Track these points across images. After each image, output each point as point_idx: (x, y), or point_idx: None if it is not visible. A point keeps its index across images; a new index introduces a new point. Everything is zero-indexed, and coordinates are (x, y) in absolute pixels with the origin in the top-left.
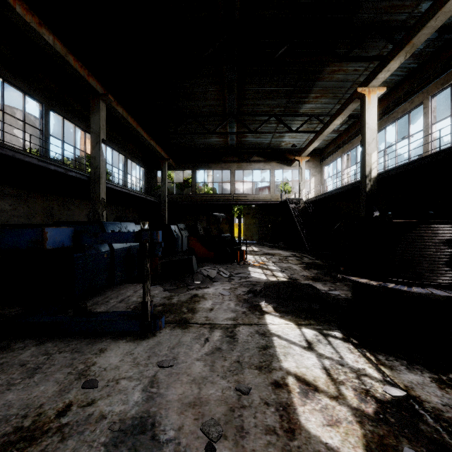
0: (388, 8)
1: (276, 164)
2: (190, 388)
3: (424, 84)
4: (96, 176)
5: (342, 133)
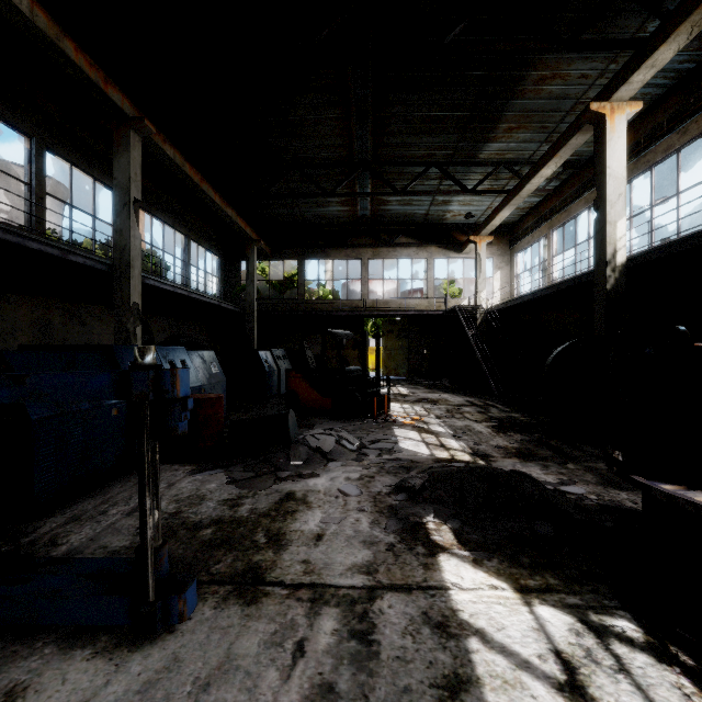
0: None
1: (437, 249)
2: None
3: None
4: (123, 265)
5: (550, 196)
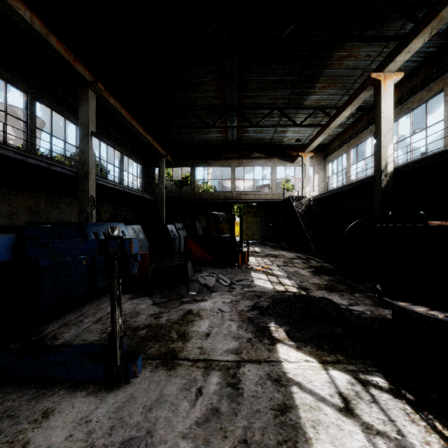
0: None
1: (278, 160)
2: None
3: (445, 69)
4: (84, 172)
5: (349, 128)
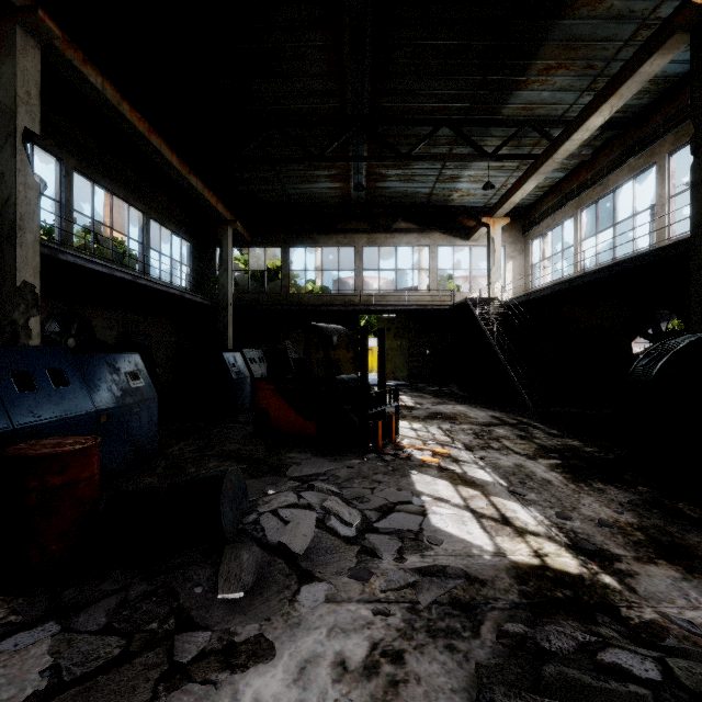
0: None
1: (441, 235)
2: None
3: None
4: (5, 225)
5: (578, 169)
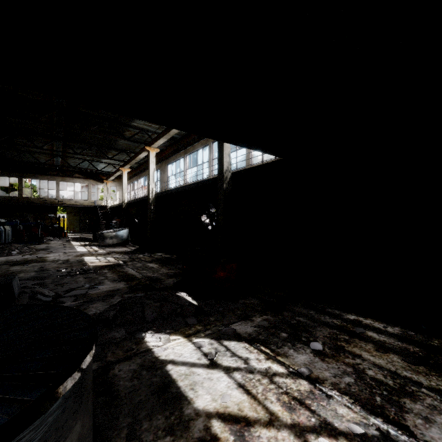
0: (125, 148)
1: (93, 181)
2: (55, 245)
3: (147, 169)
4: None
5: (130, 172)
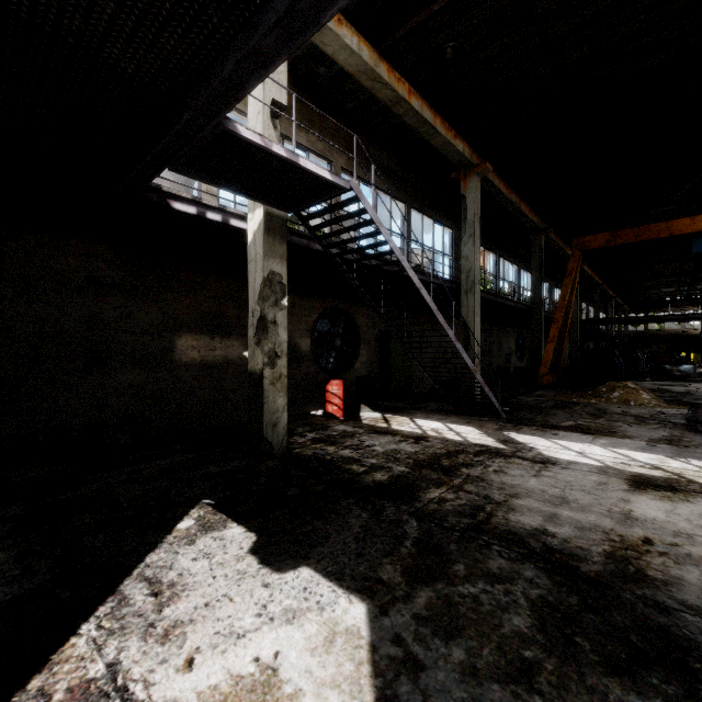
0: None
1: None
2: None
3: None
4: (619, 334)
5: None
